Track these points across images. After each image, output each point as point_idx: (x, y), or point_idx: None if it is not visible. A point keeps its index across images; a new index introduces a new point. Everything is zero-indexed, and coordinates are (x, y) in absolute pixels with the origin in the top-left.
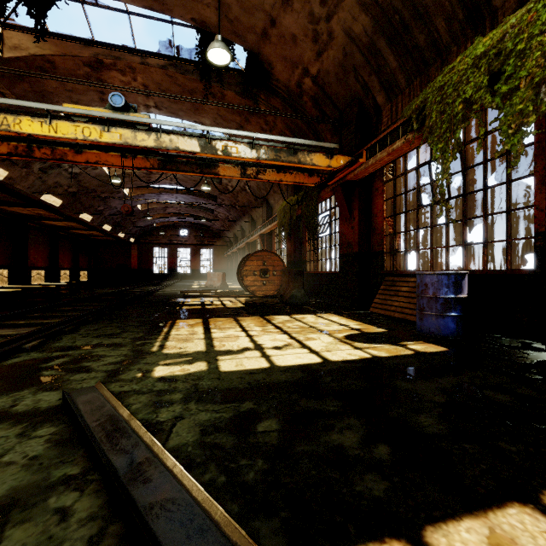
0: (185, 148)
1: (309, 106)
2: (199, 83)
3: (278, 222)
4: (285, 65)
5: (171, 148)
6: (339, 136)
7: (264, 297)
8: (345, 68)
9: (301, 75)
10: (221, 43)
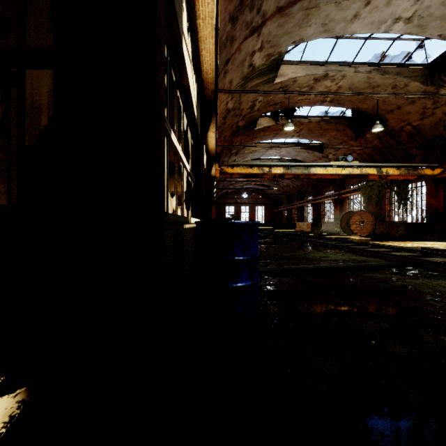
0: (371, 172)
1: (403, 136)
2: (333, 126)
3: (363, 193)
4: (396, 121)
5: (365, 173)
6: (426, 153)
7: (366, 236)
8: (437, 125)
9: (405, 125)
10: (381, 126)
